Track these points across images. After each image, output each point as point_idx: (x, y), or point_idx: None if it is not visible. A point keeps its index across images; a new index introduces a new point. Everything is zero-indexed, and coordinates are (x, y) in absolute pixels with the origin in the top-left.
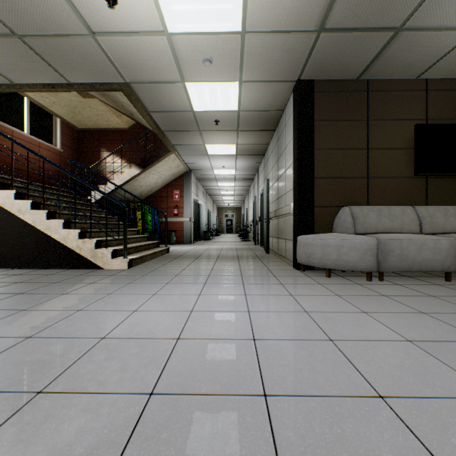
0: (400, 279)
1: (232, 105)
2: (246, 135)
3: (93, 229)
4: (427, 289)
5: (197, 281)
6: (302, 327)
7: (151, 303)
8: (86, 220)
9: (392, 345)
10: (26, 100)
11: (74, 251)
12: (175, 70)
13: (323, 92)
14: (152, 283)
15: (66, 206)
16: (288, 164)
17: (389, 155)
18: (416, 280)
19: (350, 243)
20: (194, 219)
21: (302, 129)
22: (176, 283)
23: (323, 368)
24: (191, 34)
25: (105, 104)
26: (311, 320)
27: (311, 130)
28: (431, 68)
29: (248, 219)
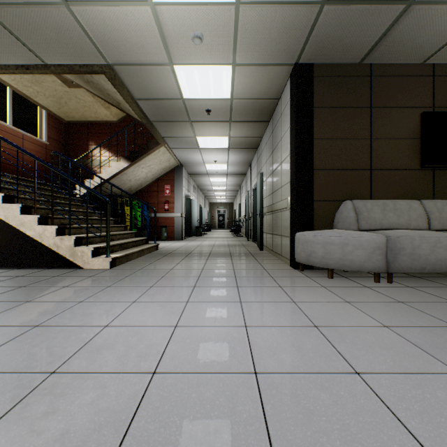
0: (410, 280)
1: (225, 93)
2: (239, 127)
3: (75, 224)
4: (446, 293)
5: (186, 284)
6: (315, 351)
7: (128, 314)
8: (68, 215)
9: (440, 381)
10: (8, 89)
11: (51, 249)
12: (162, 49)
13: (323, 77)
14: (134, 286)
15: (45, 200)
16: (284, 156)
17: (393, 145)
18: (428, 281)
19: (356, 240)
20: (185, 215)
21: (300, 116)
22: (161, 287)
23: (360, 428)
24: (178, 5)
25: (92, 94)
26: (325, 340)
27: (310, 118)
28: (440, 51)
29: (240, 214)
